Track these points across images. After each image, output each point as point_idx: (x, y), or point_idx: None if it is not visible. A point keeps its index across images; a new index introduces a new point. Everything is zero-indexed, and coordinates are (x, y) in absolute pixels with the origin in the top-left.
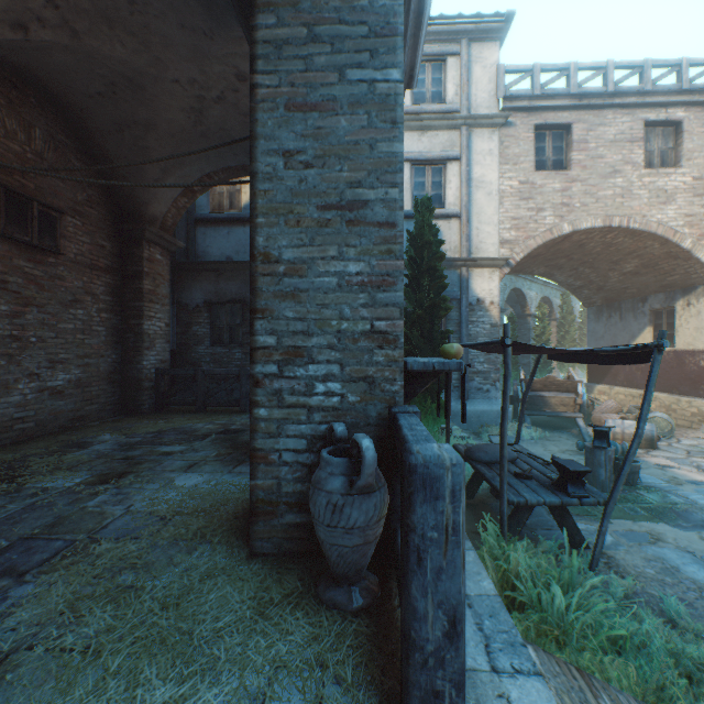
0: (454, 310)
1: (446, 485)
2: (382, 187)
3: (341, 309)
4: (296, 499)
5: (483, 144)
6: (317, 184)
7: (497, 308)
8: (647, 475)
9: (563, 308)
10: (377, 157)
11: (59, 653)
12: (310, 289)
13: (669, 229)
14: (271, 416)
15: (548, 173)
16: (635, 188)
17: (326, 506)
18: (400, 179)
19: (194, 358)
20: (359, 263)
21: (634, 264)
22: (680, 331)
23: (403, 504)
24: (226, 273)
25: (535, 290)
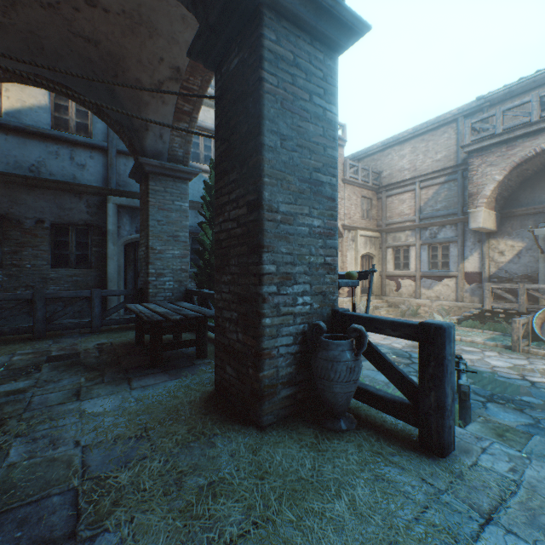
0: None
1: (452, 335)
2: (329, 175)
3: (310, 249)
4: (287, 379)
5: None
6: (298, 163)
7: None
8: None
9: None
10: (327, 157)
11: (243, 539)
12: (295, 234)
13: None
14: (273, 323)
15: None
16: None
17: (346, 370)
18: (337, 173)
19: None
20: (319, 220)
21: None
22: None
23: (434, 348)
24: None
25: None
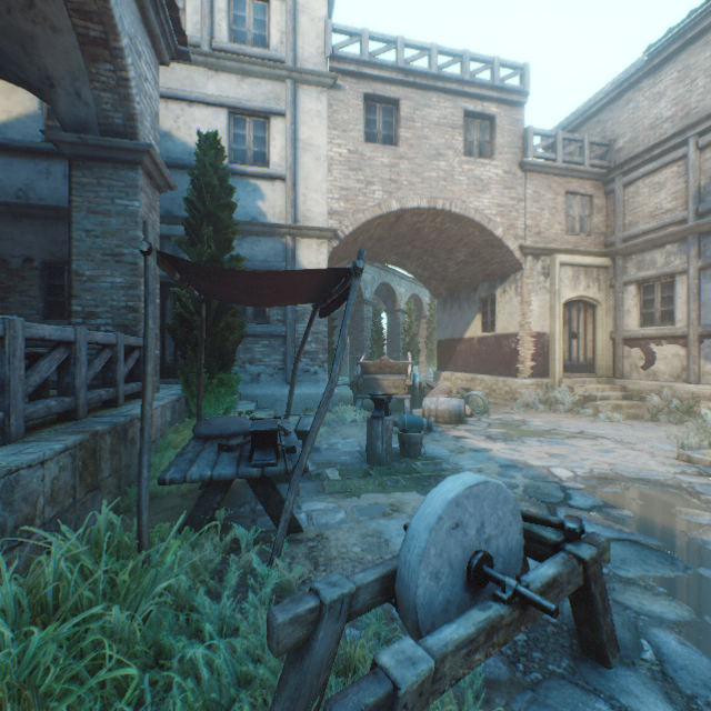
0: None
1: None
2: None
3: None
4: None
5: (311, 104)
6: None
7: None
8: (438, 447)
9: (432, 306)
10: None
11: None
12: None
13: (485, 217)
14: None
15: (377, 146)
16: (456, 174)
17: None
18: None
19: None
20: None
21: (464, 253)
22: (499, 317)
23: None
24: None
25: (405, 287)
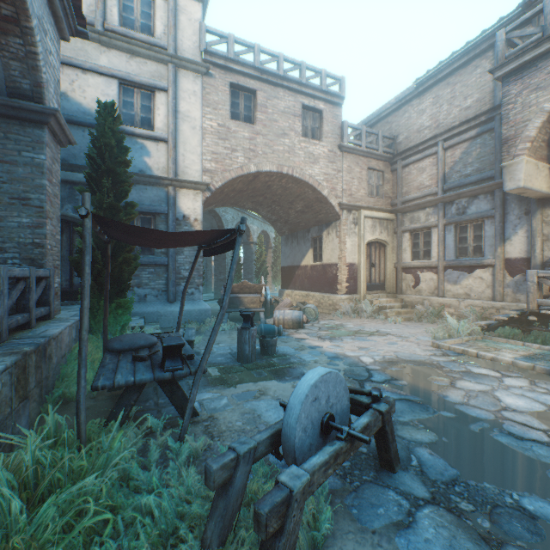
0: (163, 223)
1: None
2: None
3: None
4: None
5: (189, 85)
6: None
7: (201, 225)
8: (286, 346)
9: (276, 240)
10: None
11: None
12: None
13: (316, 181)
14: None
15: (240, 123)
16: (297, 149)
17: None
18: None
19: None
20: None
21: (301, 205)
22: (325, 251)
23: None
24: None
25: (257, 225)
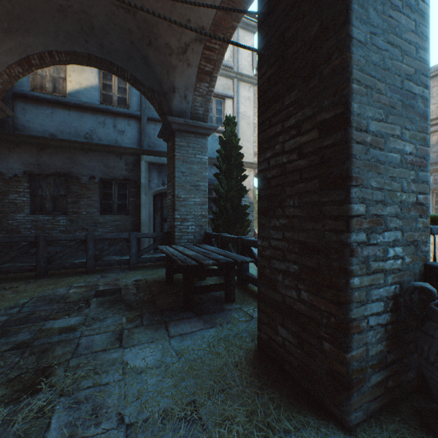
0: None
1: None
2: (421, 86)
3: (401, 183)
4: (377, 360)
5: (245, 93)
6: (389, 67)
7: (252, 193)
8: None
9: None
10: (419, 60)
11: None
12: (385, 162)
13: None
14: (361, 284)
15: None
16: None
17: None
18: (428, 84)
19: (11, 224)
20: (410, 145)
21: None
22: None
23: None
24: (49, 148)
25: None
